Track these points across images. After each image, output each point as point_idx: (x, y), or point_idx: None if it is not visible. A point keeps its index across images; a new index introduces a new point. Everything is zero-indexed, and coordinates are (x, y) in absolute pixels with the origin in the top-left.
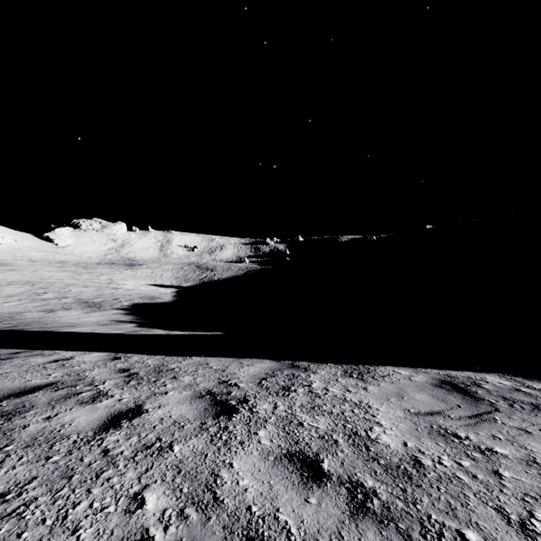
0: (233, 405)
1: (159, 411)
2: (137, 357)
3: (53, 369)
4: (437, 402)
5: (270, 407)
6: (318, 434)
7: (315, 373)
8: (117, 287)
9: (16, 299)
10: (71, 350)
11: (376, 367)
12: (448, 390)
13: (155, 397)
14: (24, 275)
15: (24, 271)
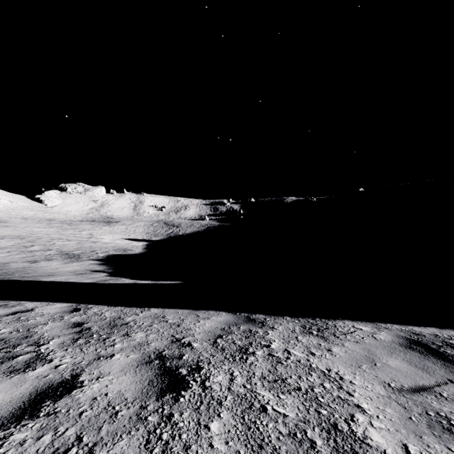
0: (183, 375)
1: (95, 385)
2: (96, 309)
3: (6, 324)
4: (417, 372)
5: (226, 378)
6: (287, 428)
7: (273, 328)
8: (96, 241)
9: (6, 251)
10: (36, 300)
11: (334, 321)
12: (422, 354)
13: (97, 363)
14: (16, 231)
15: (16, 227)
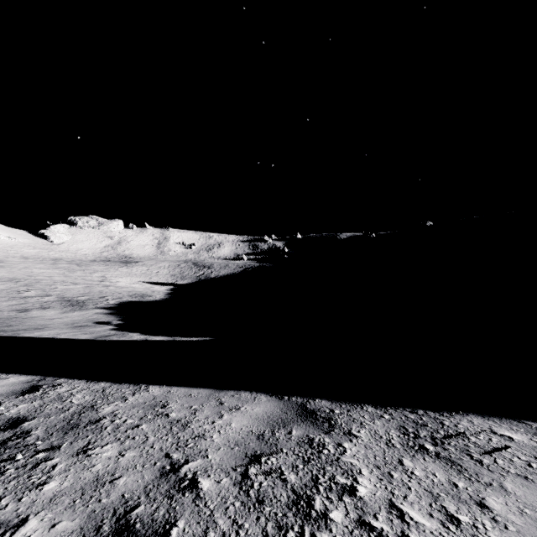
0: None
1: None
2: (65, 387)
3: None
4: None
5: None
6: None
7: (350, 436)
8: (109, 285)
9: None
10: None
11: (452, 417)
12: None
13: None
14: (11, 272)
15: (12, 268)
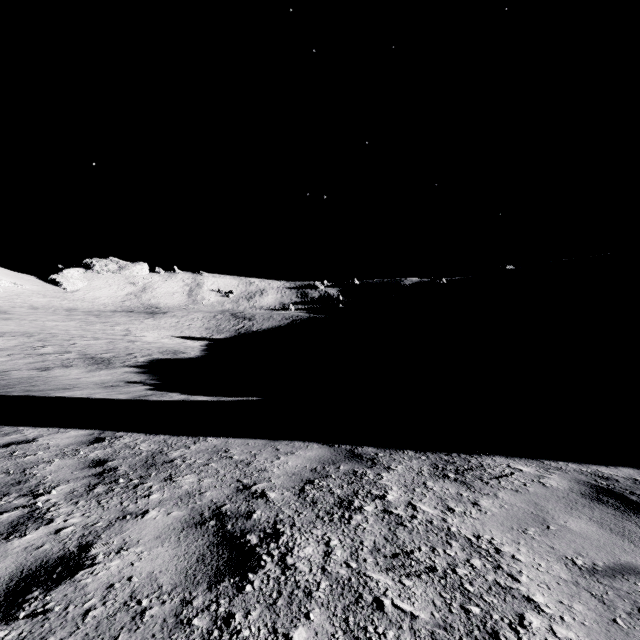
0: (252, 546)
1: (114, 562)
2: (128, 439)
3: None
4: (615, 540)
5: (319, 551)
6: (417, 639)
7: (389, 469)
8: (135, 340)
9: (5, 354)
10: (42, 425)
11: (479, 458)
12: (618, 510)
13: (121, 524)
14: (22, 325)
15: (21, 320)
